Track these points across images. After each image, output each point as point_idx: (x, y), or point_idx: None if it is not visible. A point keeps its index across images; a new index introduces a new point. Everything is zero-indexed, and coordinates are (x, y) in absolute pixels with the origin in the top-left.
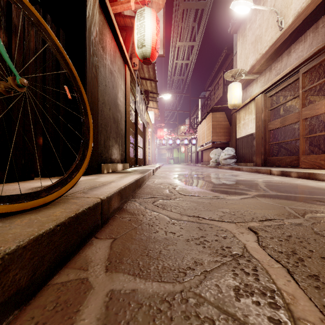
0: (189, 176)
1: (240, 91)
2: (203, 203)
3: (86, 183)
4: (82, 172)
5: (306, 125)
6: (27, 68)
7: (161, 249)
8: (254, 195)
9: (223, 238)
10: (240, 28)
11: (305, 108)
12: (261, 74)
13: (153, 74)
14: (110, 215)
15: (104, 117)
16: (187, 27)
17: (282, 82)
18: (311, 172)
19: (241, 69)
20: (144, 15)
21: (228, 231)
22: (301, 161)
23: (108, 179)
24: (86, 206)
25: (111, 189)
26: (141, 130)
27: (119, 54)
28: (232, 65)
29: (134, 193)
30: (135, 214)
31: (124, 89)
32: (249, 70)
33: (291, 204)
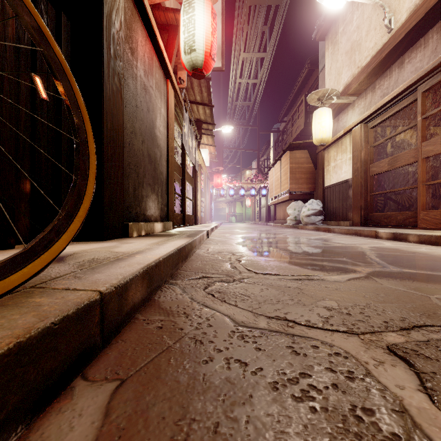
0: (260, 240)
1: (331, 120)
2: (290, 290)
3: (93, 256)
4: (66, 240)
5: (428, 167)
6: (0, 67)
7: (219, 417)
8: (367, 273)
9: (347, 379)
10: (329, 32)
11: (427, 143)
12: (360, 96)
13: (208, 97)
14: (126, 318)
15: (134, 153)
16: (254, 32)
17: (391, 106)
18: (440, 236)
19: (332, 89)
20: (195, 6)
21: (351, 357)
22: (420, 219)
23: (134, 248)
24: (57, 316)
25: (130, 268)
26: (191, 176)
27: (157, 62)
28: (317, 85)
29: (175, 270)
30: (173, 313)
31: (165, 114)
32: (343, 90)
33: (437, 292)
